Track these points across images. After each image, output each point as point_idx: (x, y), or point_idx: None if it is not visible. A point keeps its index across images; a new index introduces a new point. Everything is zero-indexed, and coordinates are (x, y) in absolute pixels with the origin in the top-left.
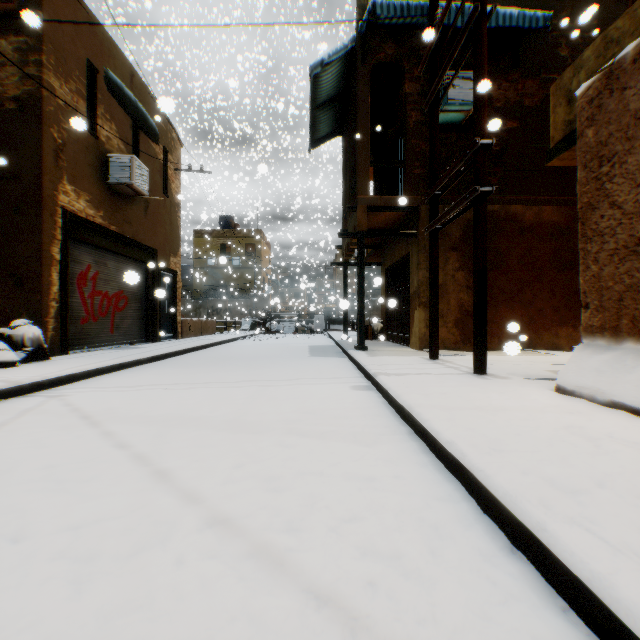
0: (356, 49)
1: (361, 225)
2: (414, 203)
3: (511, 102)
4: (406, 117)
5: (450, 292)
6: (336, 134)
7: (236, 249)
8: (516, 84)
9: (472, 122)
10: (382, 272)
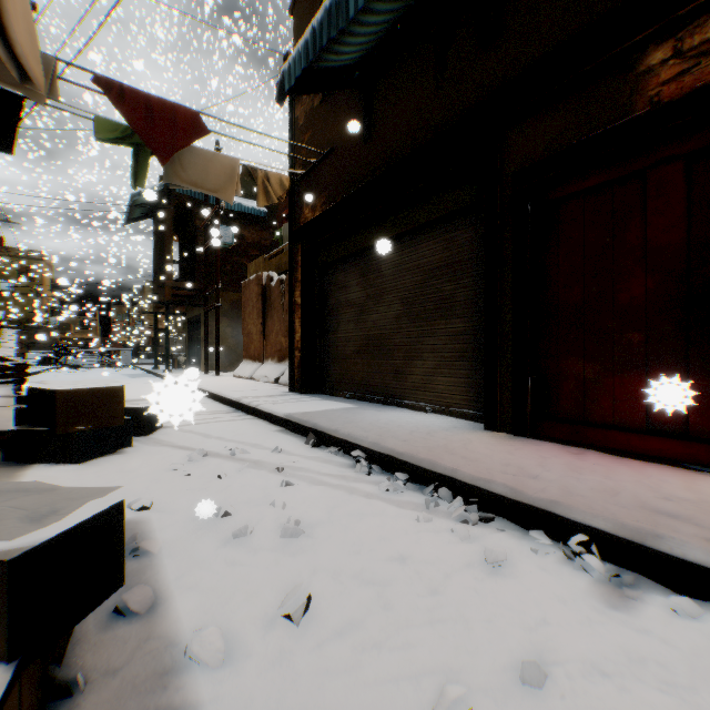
0: (165, 191)
1: (168, 298)
2: (202, 288)
3: (256, 241)
4: (197, 239)
5: (223, 339)
6: (149, 216)
7: (6, 270)
8: (258, 232)
9: (235, 248)
10: (186, 321)
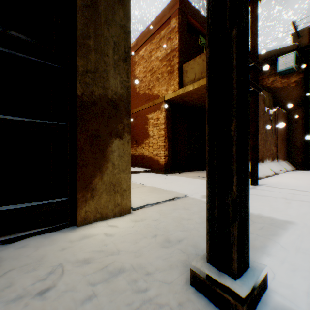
0: None
1: None
2: None
3: None
4: None
5: None
6: None
7: None
8: None
9: None
10: None
